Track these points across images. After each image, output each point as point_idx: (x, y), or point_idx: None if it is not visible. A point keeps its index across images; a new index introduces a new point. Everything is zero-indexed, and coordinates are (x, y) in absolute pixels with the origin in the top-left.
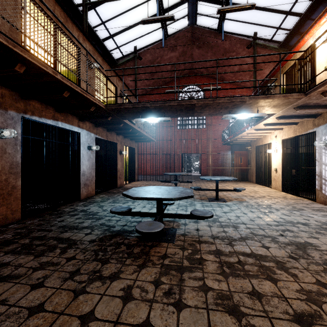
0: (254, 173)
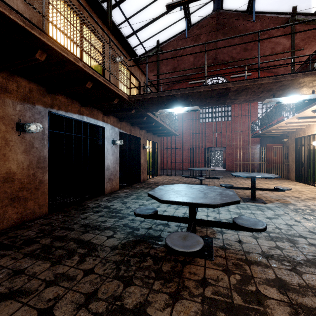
0: (293, 169)
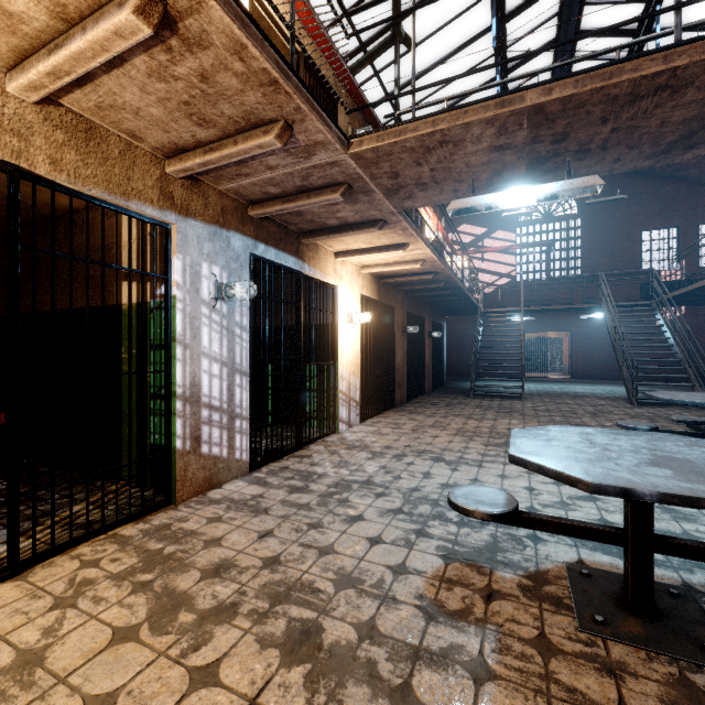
0: None
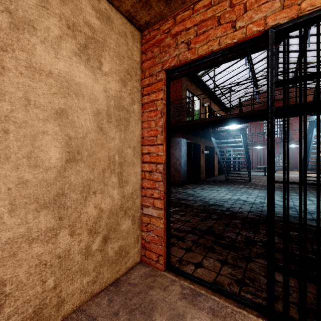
0: None
